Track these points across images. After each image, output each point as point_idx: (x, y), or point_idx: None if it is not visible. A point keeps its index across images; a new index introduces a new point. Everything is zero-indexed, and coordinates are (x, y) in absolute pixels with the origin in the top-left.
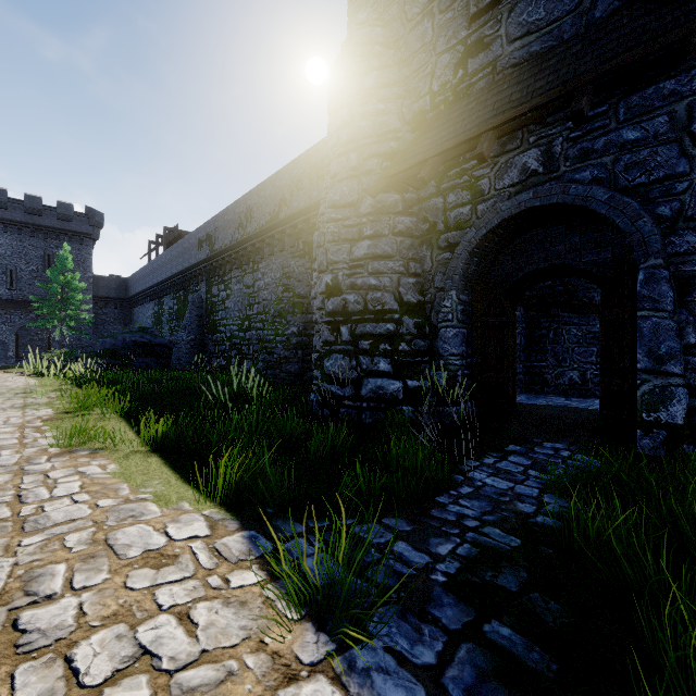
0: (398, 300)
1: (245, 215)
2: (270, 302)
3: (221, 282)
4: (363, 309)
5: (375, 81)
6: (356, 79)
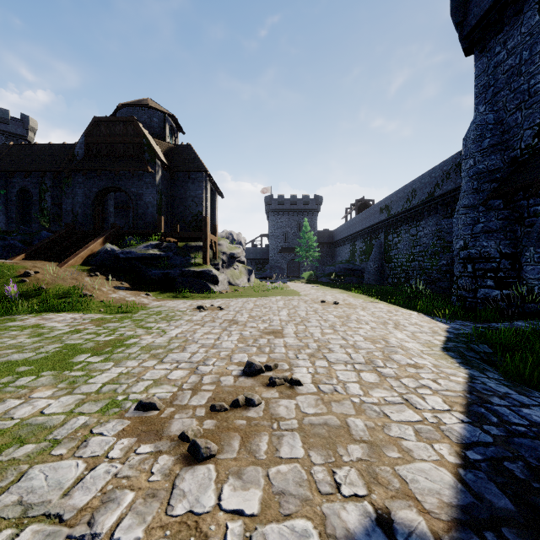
0: (499, 252)
1: (411, 194)
2: (427, 245)
3: (394, 232)
4: (478, 256)
5: (488, 144)
6: (476, 144)
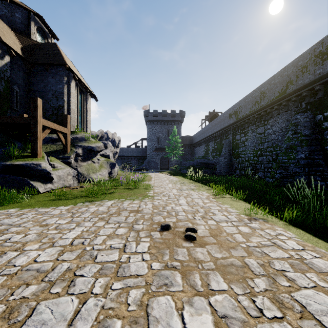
0: None
1: (259, 97)
2: (276, 141)
3: (241, 133)
4: None
5: None
6: None
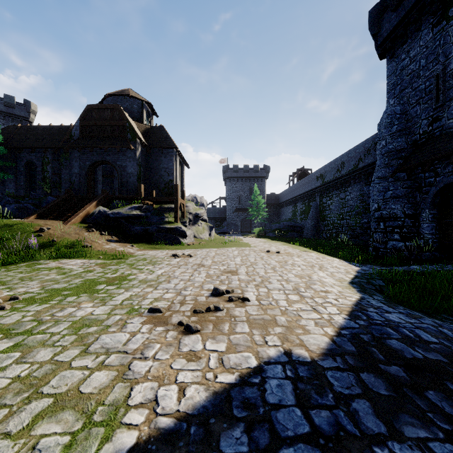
0: (404, 213)
1: (340, 165)
2: (353, 207)
3: (327, 196)
4: (388, 216)
5: (395, 129)
6: (387, 129)
